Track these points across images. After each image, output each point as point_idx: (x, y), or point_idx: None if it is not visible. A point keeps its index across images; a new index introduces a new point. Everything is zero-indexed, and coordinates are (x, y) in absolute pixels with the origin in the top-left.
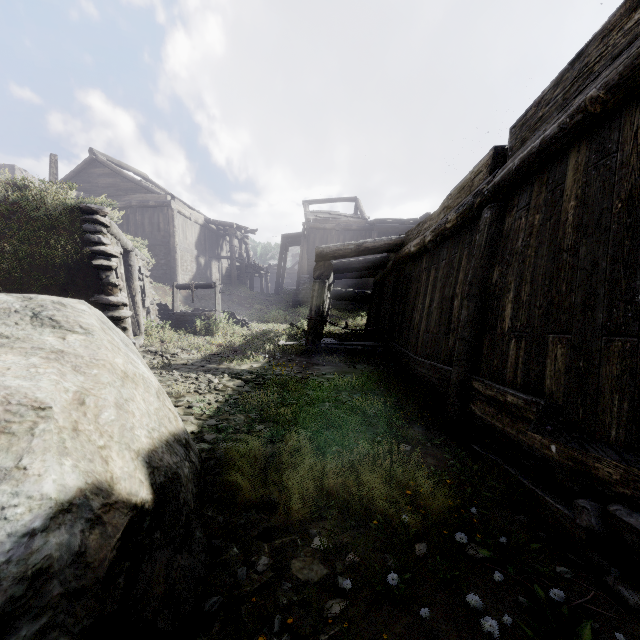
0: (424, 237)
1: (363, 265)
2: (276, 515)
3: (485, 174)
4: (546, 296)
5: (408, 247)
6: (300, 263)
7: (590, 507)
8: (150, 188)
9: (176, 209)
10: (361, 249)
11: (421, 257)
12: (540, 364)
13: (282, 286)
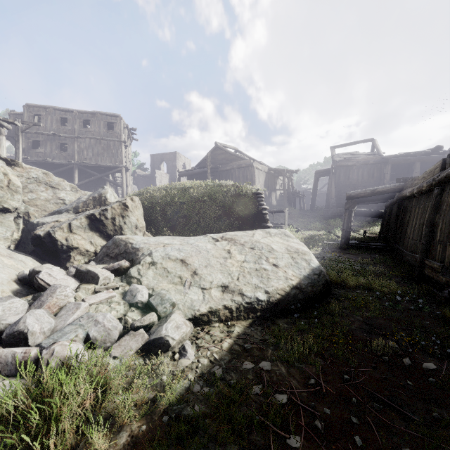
0: (413, 189)
1: (376, 198)
2: (344, 287)
3: (438, 170)
4: (448, 229)
5: (405, 192)
6: (329, 190)
7: (446, 291)
8: (242, 157)
9: (255, 167)
10: (374, 192)
11: (412, 199)
12: (444, 253)
13: (314, 204)
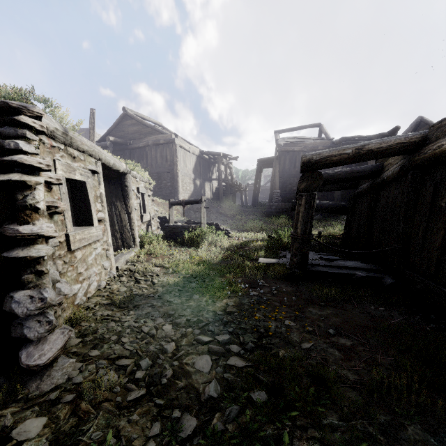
0: None
1: (350, 175)
2: None
3: None
4: None
5: None
6: (272, 180)
7: None
8: (161, 130)
9: (178, 144)
10: (362, 153)
11: None
12: None
13: (257, 199)
